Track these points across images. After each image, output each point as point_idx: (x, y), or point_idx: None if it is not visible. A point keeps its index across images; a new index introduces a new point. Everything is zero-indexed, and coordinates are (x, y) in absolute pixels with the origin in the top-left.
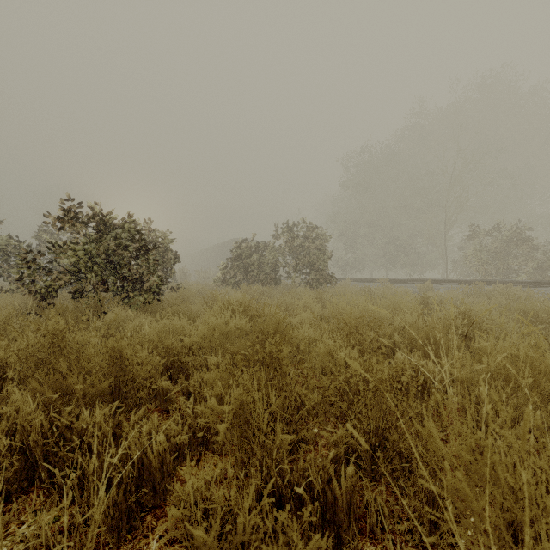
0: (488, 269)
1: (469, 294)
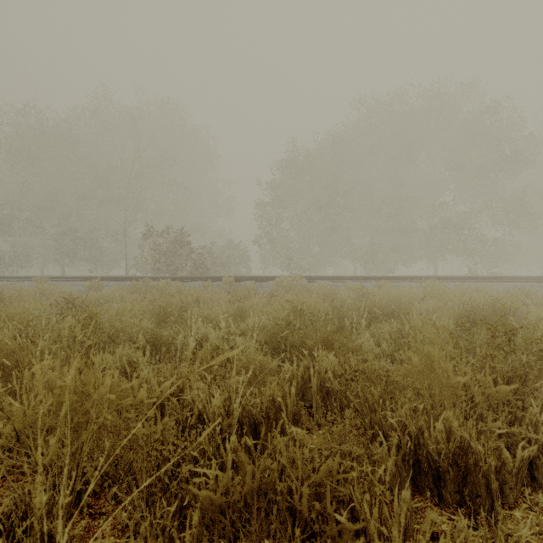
0: (160, 266)
1: (134, 290)
